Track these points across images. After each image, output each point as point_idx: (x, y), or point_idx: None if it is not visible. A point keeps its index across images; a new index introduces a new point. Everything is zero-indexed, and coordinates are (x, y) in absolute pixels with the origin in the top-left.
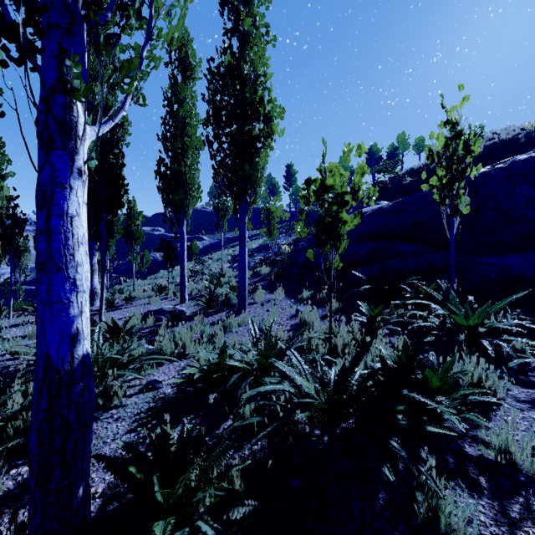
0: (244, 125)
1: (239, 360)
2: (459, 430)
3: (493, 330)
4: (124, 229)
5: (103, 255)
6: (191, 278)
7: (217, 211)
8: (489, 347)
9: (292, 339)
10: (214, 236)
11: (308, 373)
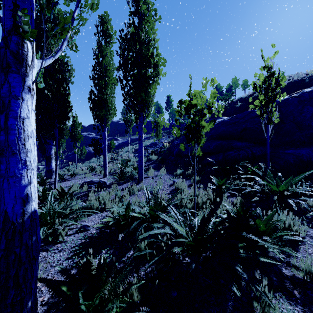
0: (141, 70)
1: (138, 212)
2: (278, 258)
3: (294, 193)
4: (71, 133)
5: (56, 148)
6: (110, 162)
7: (126, 122)
8: (293, 204)
9: (170, 199)
10: (124, 137)
11: (181, 221)
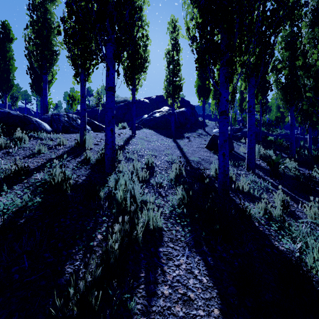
0: None
1: None
2: None
3: None
4: None
5: None
6: None
7: (13, 97)
8: None
9: None
10: None
11: None
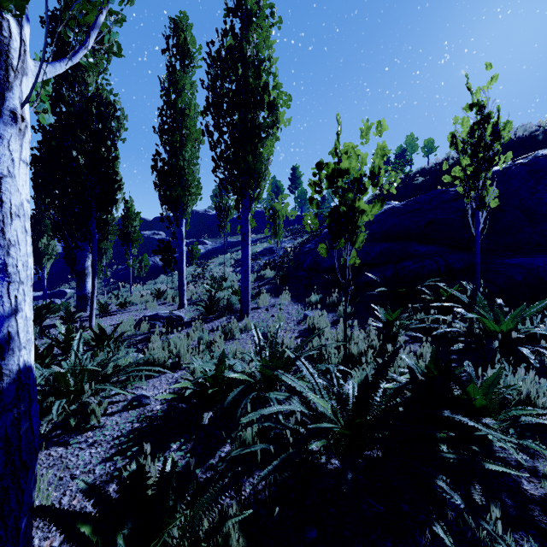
0: (247, 113)
1: (240, 372)
2: (510, 459)
3: (528, 337)
4: (121, 231)
5: (93, 256)
6: (191, 283)
7: (219, 212)
8: (530, 356)
9: (301, 347)
10: (217, 240)
11: (323, 388)
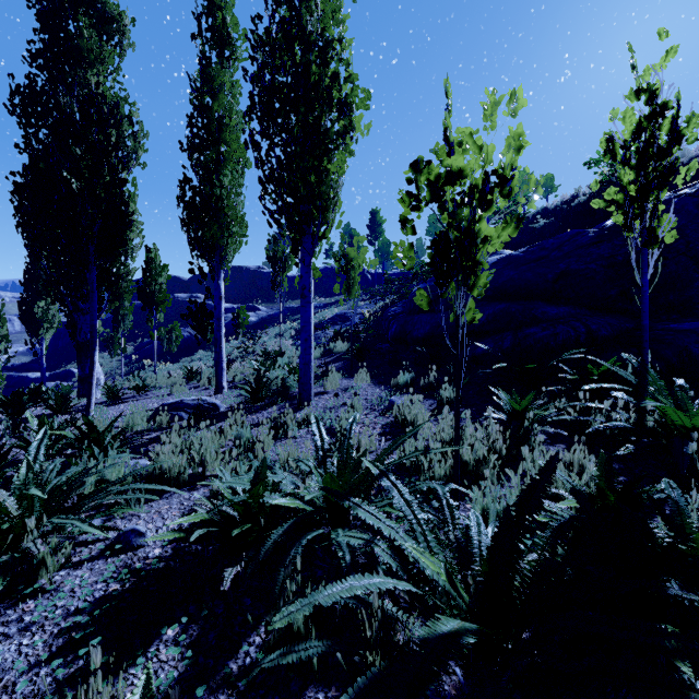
0: (308, 116)
1: (290, 493)
2: None
3: None
4: (141, 289)
5: (92, 319)
6: (237, 360)
7: (273, 263)
8: None
9: (388, 453)
10: (273, 305)
11: (428, 529)
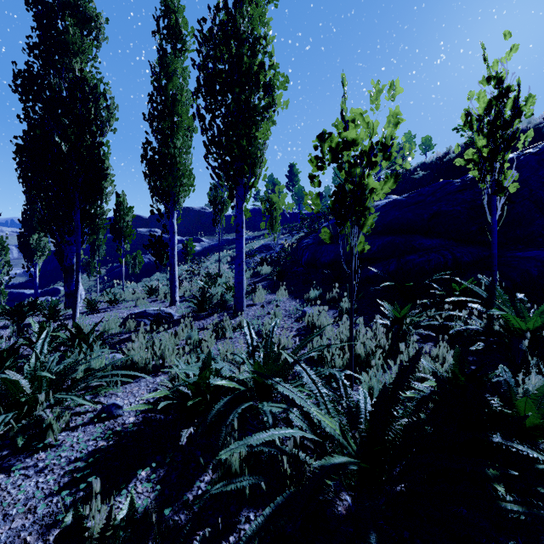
0: (241, 95)
1: (228, 377)
2: None
3: None
4: (113, 225)
5: (77, 249)
6: (186, 280)
7: (214, 205)
8: None
9: (300, 348)
10: (213, 237)
11: (328, 400)
